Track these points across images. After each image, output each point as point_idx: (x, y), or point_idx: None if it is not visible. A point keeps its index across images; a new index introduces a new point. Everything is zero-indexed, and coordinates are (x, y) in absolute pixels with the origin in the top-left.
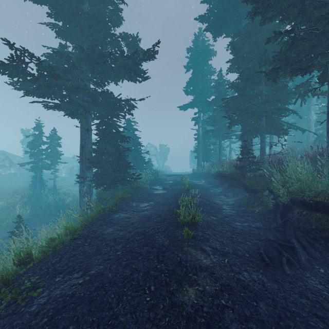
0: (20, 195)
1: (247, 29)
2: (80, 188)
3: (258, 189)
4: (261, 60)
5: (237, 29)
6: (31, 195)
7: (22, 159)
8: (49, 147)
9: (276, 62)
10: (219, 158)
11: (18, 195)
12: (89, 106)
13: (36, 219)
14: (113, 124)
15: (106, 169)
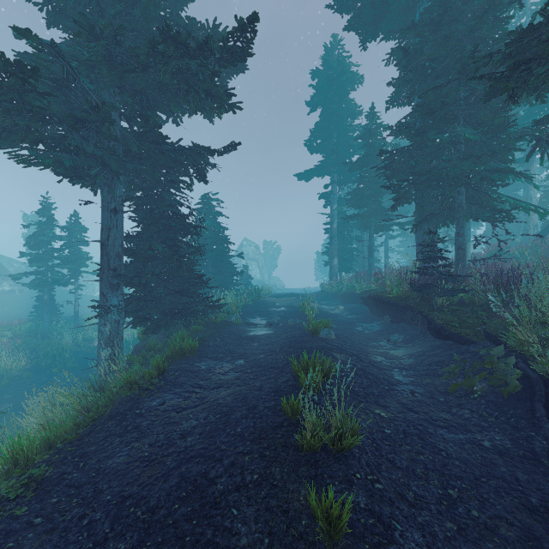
0: (12, 331)
1: (429, 16)
2: (99, 329)
3: (465, 334)
4: (465, 69)
5: (407, 24)
6: (33, 331)
7: (25, 266)
8: (66, 246)
9: (512, 59)
10: (369, 266)
11: (9, 332)
12: (112, 160)
13: (36, 376)
14: (169, 199)
15: (151, 290)
